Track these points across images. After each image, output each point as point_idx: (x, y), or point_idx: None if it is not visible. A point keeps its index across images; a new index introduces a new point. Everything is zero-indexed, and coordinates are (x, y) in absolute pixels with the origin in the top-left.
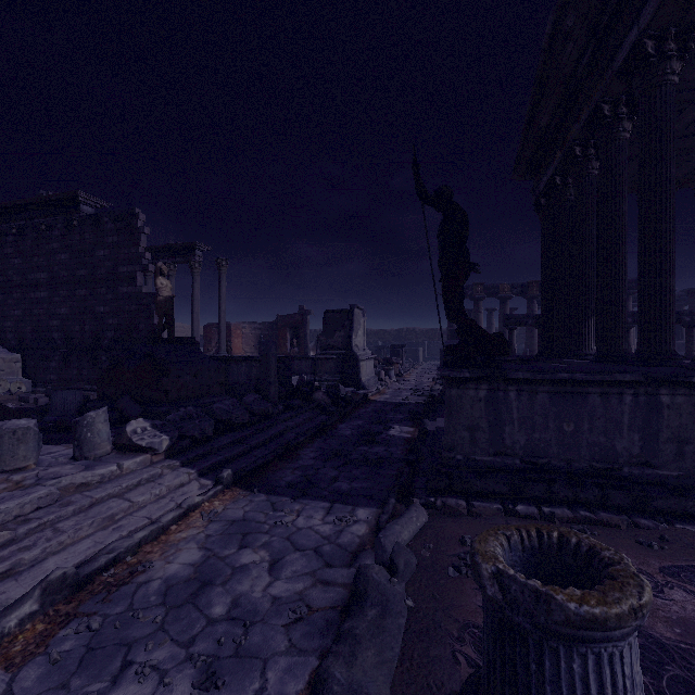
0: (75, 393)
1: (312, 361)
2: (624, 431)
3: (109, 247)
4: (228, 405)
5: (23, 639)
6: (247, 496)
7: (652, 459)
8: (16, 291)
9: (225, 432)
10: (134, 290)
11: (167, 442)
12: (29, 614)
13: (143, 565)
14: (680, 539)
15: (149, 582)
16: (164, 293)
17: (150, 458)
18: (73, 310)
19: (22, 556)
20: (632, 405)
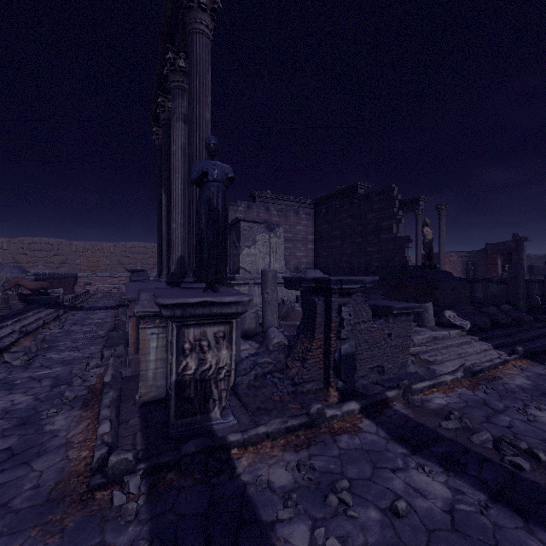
0: (379, 296)
1: (538, 284)
2: None
3: (375, 211)
4: (493, 310)
5: (464, 383)
6: (539, 365)
7: None
8: (324, 242)
9: (492, 328)
10: (391, 236)
11: (469, 325)
12: (462, 376)
13: (498, 376)
14: None
15: (507, 384)
16: (428, 237)
17: (460, 332)
18: (353, 250)
19: (436, 357)
20: None
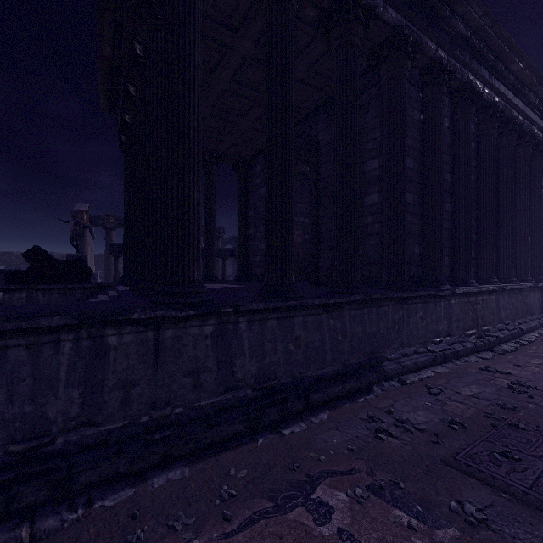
0: None
1: None
2: (61, 389)
3: None
4: None
5: None
6: None
7: (95, 416)
8: None
9: None
10: None
11: None
12: None
13: None
14: (77, 539)
15: None
16: None
17: None
18: None
19: None
20: (73, 354)
